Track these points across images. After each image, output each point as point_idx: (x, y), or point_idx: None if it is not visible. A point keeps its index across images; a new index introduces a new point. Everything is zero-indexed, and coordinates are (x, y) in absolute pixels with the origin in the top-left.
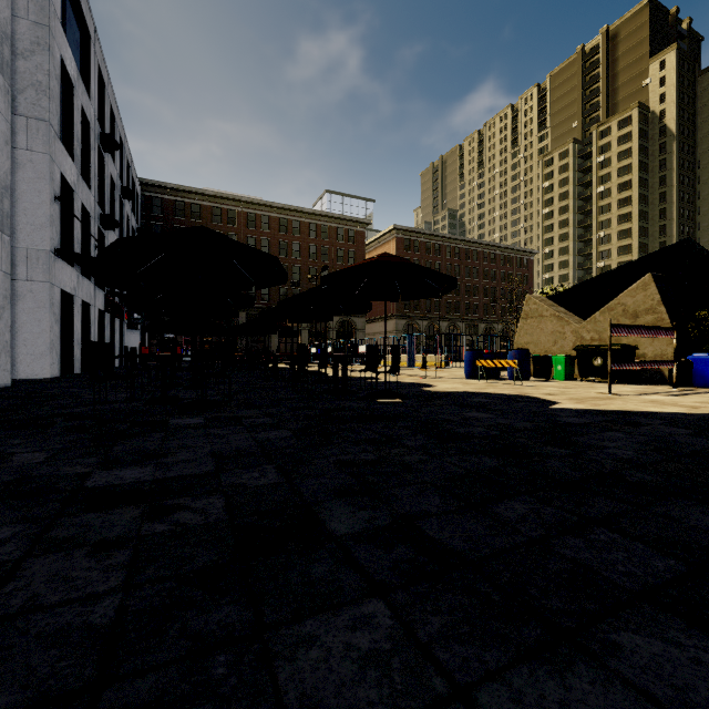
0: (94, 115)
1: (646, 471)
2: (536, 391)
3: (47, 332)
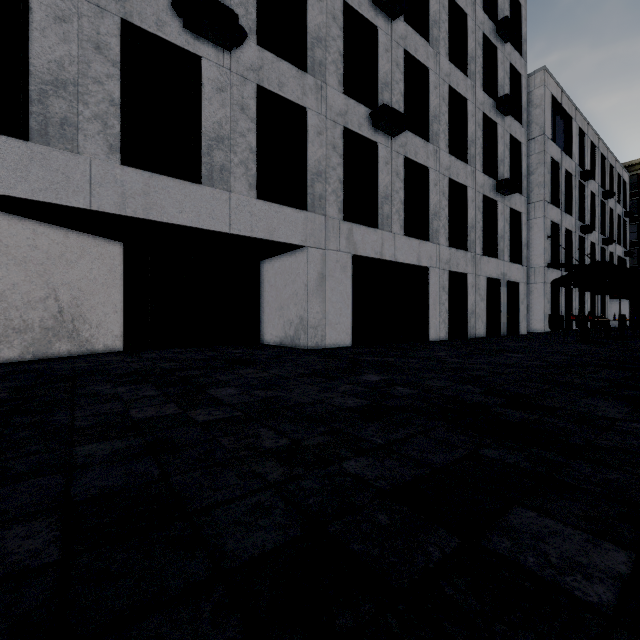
0: (575, 165)
1: None
2: None
3: (543, 309)
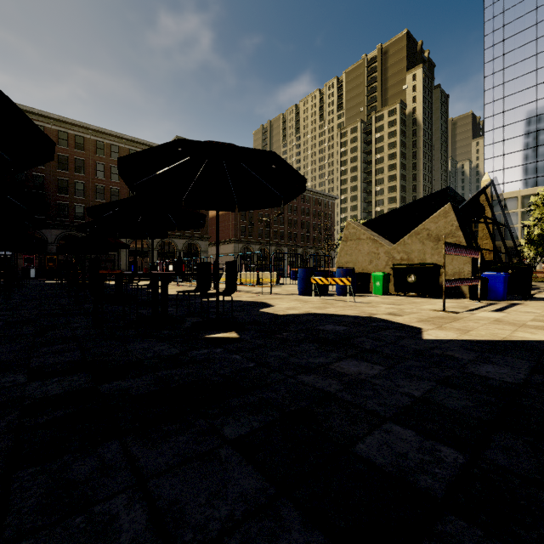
0: None
1: None
2: (376, 310)
3: None
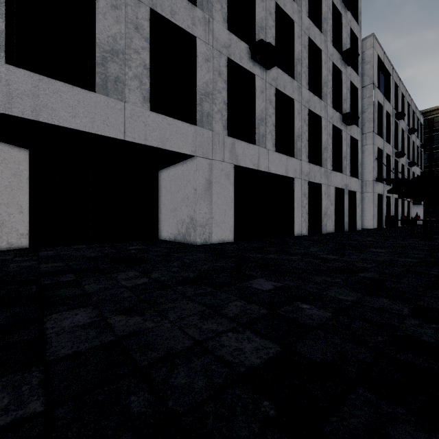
0: (392, 108)
1: None
2: None
3: (372, 211)
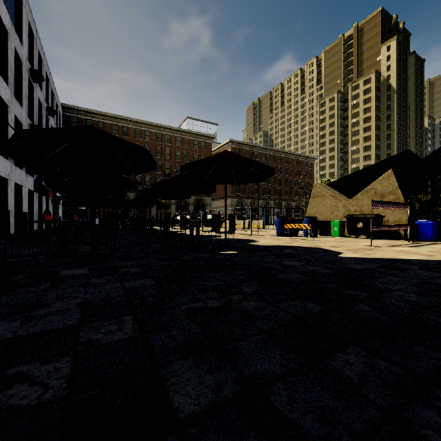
0: (25, 56)
1: (436, 313)
2: (324, 244)
3: None
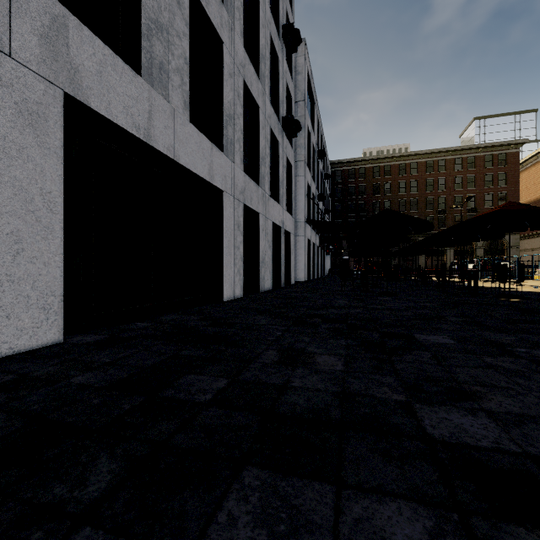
0: (315, 143)
1: None
2: None
3: (304, 259)
